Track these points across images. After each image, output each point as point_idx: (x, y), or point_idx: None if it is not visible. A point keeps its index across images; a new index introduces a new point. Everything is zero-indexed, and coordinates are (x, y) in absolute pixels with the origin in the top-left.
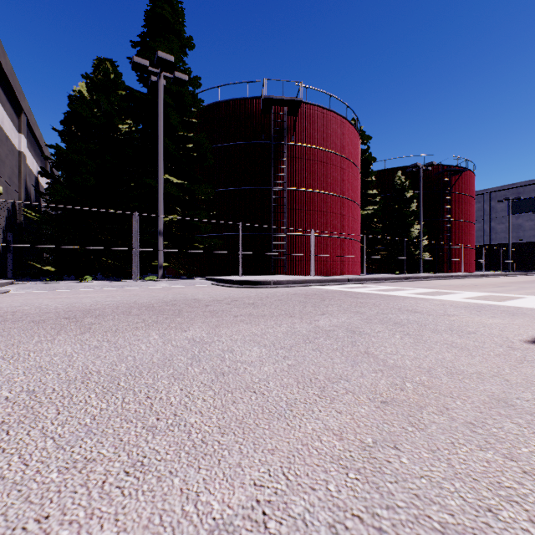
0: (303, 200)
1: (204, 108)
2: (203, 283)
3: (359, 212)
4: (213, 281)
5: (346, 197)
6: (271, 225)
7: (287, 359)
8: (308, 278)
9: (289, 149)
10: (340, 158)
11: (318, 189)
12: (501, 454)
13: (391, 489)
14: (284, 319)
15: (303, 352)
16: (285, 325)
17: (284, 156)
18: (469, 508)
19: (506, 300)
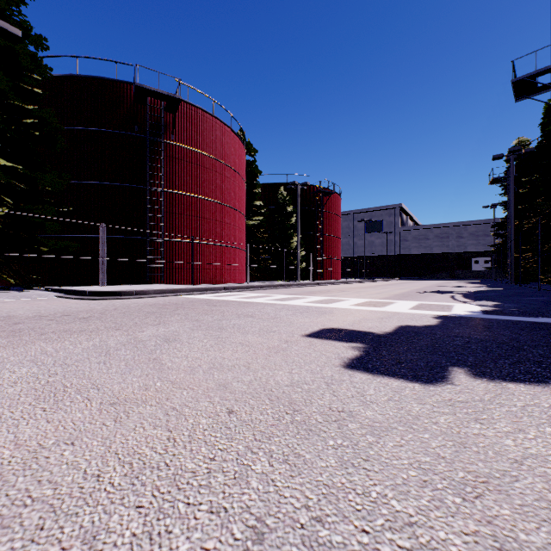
0: (184, 204)
1: (53, 77)
2: (43, 296)
3: (244, 222)
4: (61, 292)
5: (230, 206)
6: (146, 228)
7: (52, 376)
8: (180, 287)
9: (168, 148)
10: (224, 166)
11: (201, 195)
12: (167, 428)
13: (19, 482)
14: (105, 333)
15: (84, 366)
16: (97, 339)
17: (162, 155)
18: (81, 479)
19: (333, 302)
